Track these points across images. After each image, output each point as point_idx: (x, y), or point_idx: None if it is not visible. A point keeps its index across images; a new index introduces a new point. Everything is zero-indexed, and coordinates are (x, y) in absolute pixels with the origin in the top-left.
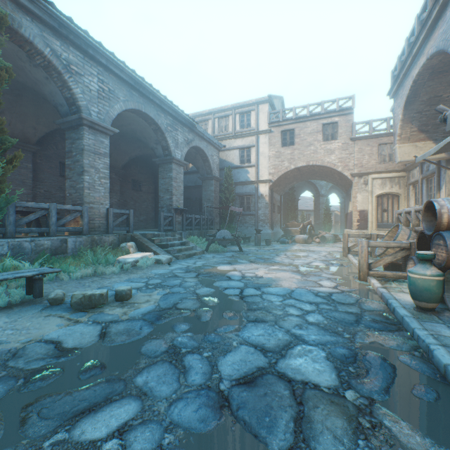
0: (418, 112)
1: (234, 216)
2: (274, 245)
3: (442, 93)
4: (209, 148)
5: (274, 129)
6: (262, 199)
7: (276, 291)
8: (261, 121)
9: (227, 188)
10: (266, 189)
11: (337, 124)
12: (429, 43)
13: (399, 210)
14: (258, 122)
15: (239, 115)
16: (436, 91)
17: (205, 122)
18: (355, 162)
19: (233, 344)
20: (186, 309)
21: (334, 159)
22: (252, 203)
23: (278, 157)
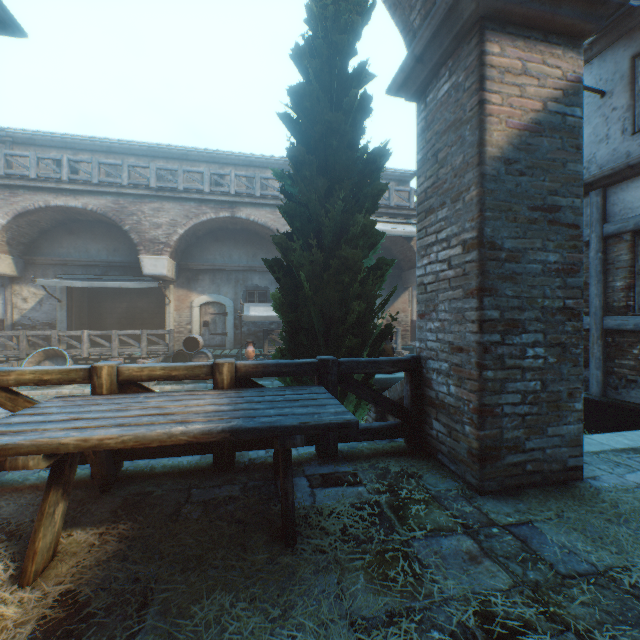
0: (19, 225)
1: None
2: None
3: (45, 221)
4: None
5: None
6: None
7: None
8: None
9: None
10: None
11: None
12: (91, 199)
13: (6, 331)
14: None
15: None
16: (44, 219)
17: None
18: None
19: None
20: None
21: None
22: None
23: None
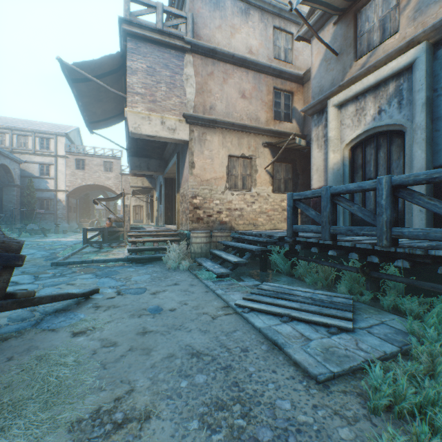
0: None
1: (36, 214)
2: (70, 233)
3: None
4: (13, 163)
5: (71, 156)
6: (61, 203)
7: (66, 241)
8: (60, 148)
9: (30, 195)
10: (64, 196)
11: (113, 163)
12: None
13: None
14: (57, 148)
15: (40, 138)
16: None
17: (2, 134)
18: (123, 187)
19: (54, 245)
20: (36, 244)
21: (111, 183)
22: (52, 205)
23: (74, 176)
